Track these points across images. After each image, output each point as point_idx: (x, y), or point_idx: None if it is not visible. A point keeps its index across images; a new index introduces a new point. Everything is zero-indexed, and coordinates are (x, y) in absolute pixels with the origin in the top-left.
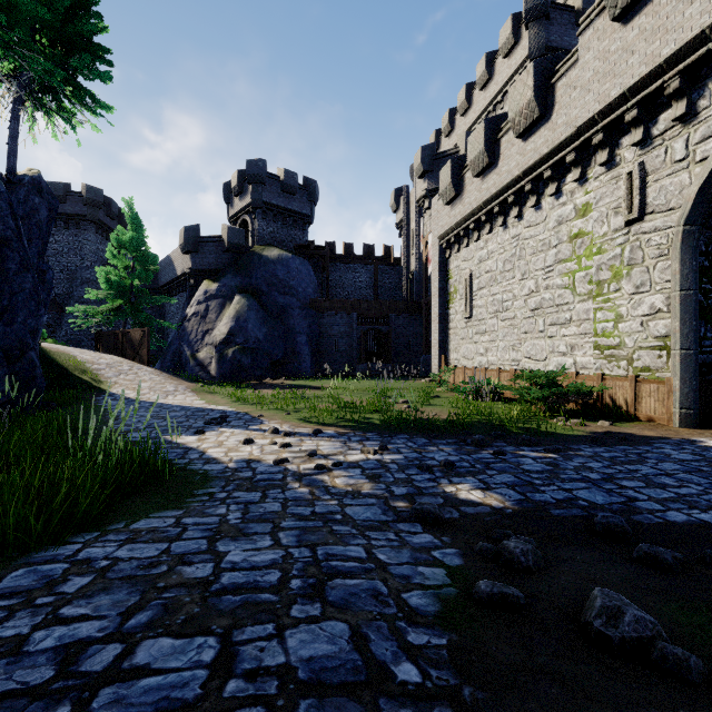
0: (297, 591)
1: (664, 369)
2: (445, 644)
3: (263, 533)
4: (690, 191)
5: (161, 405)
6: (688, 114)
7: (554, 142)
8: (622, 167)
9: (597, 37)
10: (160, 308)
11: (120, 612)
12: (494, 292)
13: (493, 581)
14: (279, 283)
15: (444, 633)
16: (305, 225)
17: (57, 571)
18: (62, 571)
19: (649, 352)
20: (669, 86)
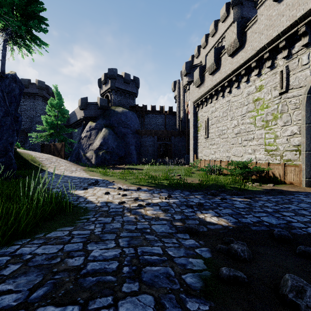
0: (126, 274)
1: (298, 160)
2: (208, 309)
3: (111, 239)
4: (310, 78)
5: (69, 176)
6: (309, 43)
7: (246, 58)
8: (278, 68)
9: (266, 9)
10: (70, 134)
11: (29, 288)
12: (218, 126)
13: (228, 267)
14: (122, 122)
15: (206, 301)
16: (134, 97)
17: (3, 261)
18: (6, 261)
19: (290, 152)
20: (300, 30)
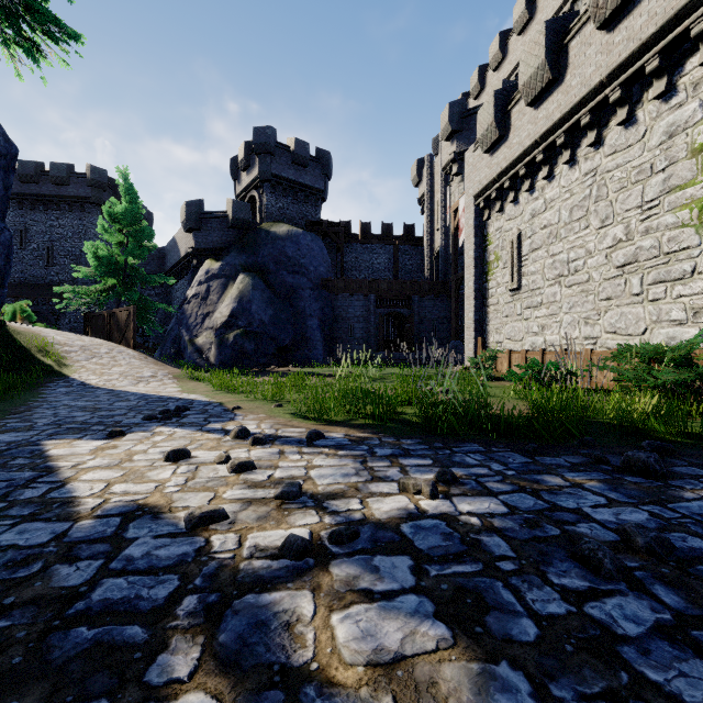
0: None
1: None
2: None
3: None
4: None
5: (119, 393)
6: None
7: (668, 13)
8: None
9: None
10: (167, 295)
11: None
12: (555, 251)
13: None
14: (288, 261)
15: None
16: (318, 201)
17: None
18: None
19: None
20: None
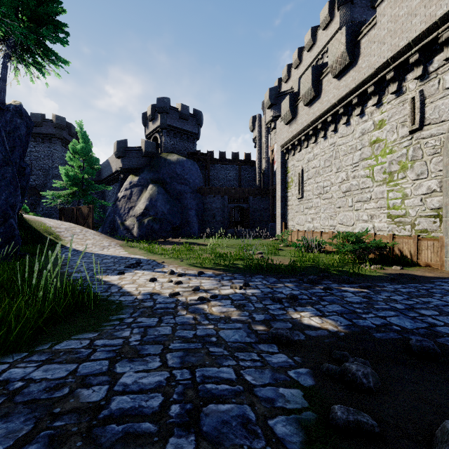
0: (175, 419)
1: (438, 231)
2: None
3: (154, 354)
4: None
5: (99, 255)
6: None
7: (359, 80)
8: (407, 94)
9: (390, 6)
10: (102, 193)
11: (7, 446)
12: (318, 181)
13: (343, 403)
14: (178, 176)
15: None
16: (194, 140)
17: None
18: None
19: (426, 219)
20: (442, 36)
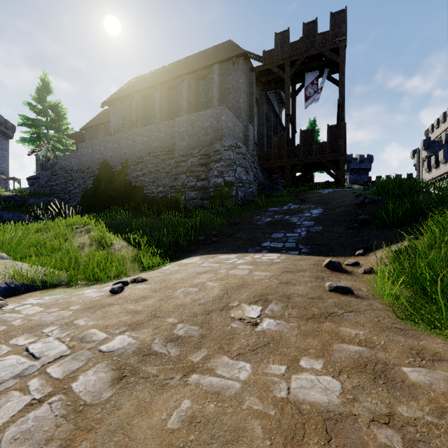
0: None
1: None
2: None
3: None
4: None
5: None
6: None
7: None
8: None
9: None
10: None
11: None
12: None
13: None
14: None
15: None
16: (367, 172)
17: None
18: None
19: None
20: None
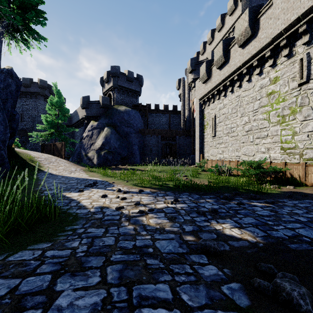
0: None
1: None
2: None
3: (96, 267)
4: None
5: (67, 177)
6: None
7: (259, 47)
8: (296, 56)
9: None
10: (72, 134)
11: None
12: (227, 123)
13: None
14: (125, 121)
15: None
16: (137, 96)
17: None
18: None
19: (312, 150)
20: None
